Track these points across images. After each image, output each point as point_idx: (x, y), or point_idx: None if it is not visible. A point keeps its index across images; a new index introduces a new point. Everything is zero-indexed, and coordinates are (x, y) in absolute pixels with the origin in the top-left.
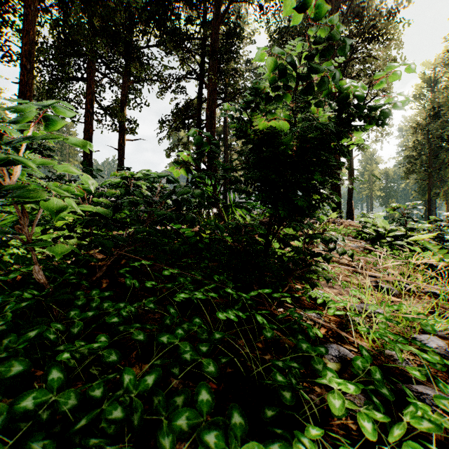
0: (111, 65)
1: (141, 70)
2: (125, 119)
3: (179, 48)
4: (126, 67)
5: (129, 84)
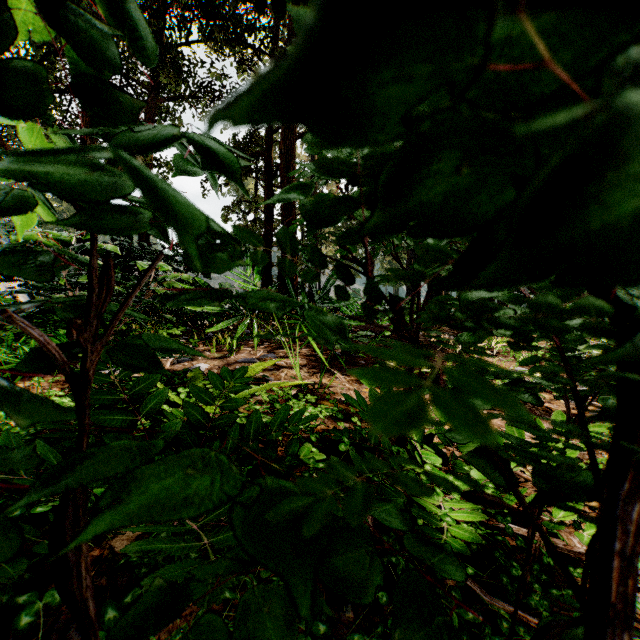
0: (129, 72)
1: (177, 80)
2: (150, 158)
3: (240, 50)
4: (153, 76)
5: (158, 103)
